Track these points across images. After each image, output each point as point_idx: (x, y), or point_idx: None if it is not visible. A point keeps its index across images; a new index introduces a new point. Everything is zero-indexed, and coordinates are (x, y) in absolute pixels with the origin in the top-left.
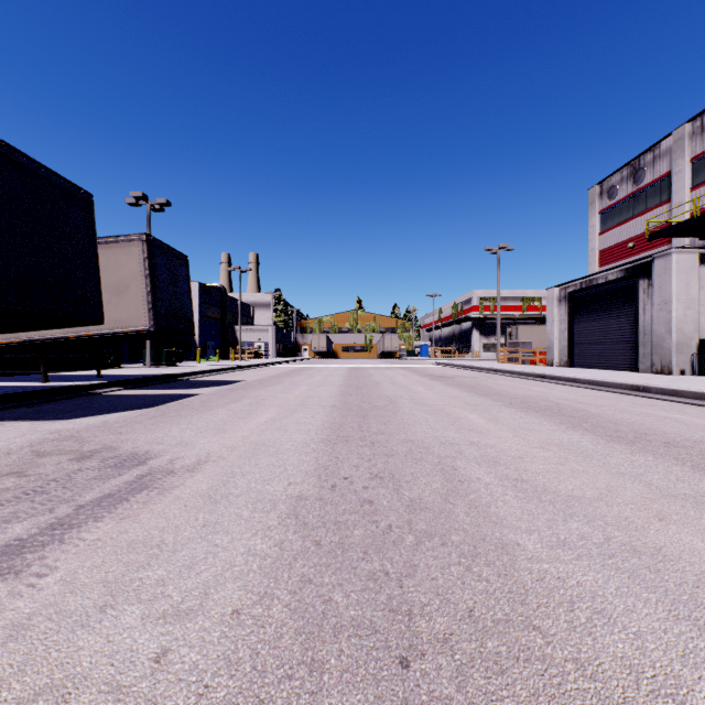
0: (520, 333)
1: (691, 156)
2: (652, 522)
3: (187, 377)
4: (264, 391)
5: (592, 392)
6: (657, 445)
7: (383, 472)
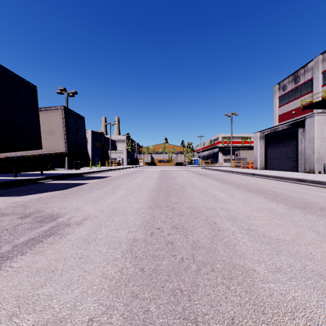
0: (241, 153)
1: (322, 70)
2: (325, 256)
3: (84, 174)
4: (120, 181)
5: (277, 182)
6: (316, 210)
7: (178, 225)
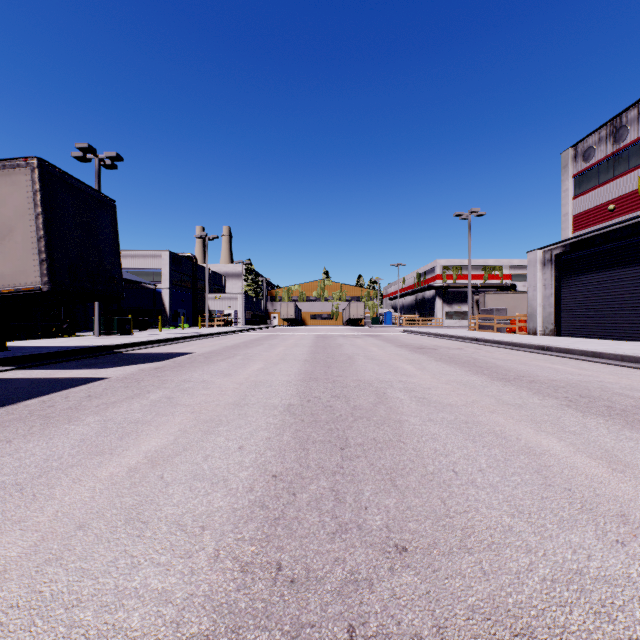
0: (488, 300)
1: None
2: None
3: (127, 348)
4: (200, 372)
5: None
6: None
7: None
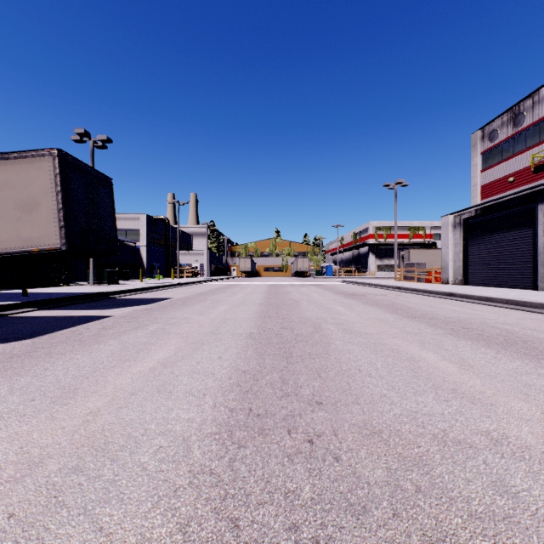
0: (411, 255)
1: None
2: None
3: (118, 295)
4: (181, 312)
5: (521, 313)
6: None
7: None
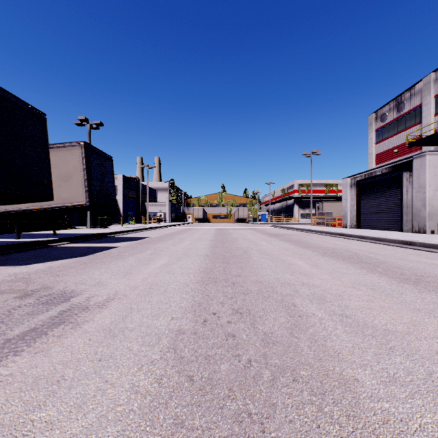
0: (325, 206)
1: (434, 94)
2: None
3: (113, 235)
4: (161, 244)
5: (376, 245)
6: (434, 285)
7: (242, 308)
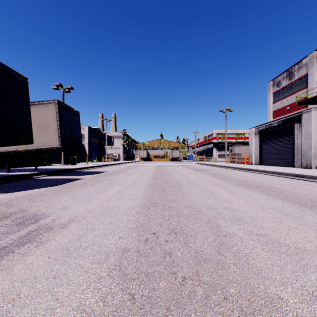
0: (235, 149)
1: (316, 66)
2: None
3: (80, 170)
4: (115, 177)
5: (275, 177)
6: None
7: (177, 228)
